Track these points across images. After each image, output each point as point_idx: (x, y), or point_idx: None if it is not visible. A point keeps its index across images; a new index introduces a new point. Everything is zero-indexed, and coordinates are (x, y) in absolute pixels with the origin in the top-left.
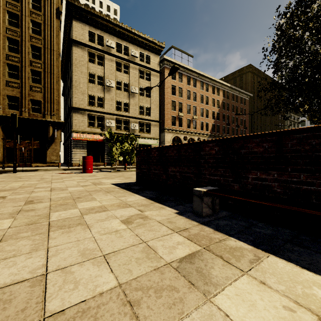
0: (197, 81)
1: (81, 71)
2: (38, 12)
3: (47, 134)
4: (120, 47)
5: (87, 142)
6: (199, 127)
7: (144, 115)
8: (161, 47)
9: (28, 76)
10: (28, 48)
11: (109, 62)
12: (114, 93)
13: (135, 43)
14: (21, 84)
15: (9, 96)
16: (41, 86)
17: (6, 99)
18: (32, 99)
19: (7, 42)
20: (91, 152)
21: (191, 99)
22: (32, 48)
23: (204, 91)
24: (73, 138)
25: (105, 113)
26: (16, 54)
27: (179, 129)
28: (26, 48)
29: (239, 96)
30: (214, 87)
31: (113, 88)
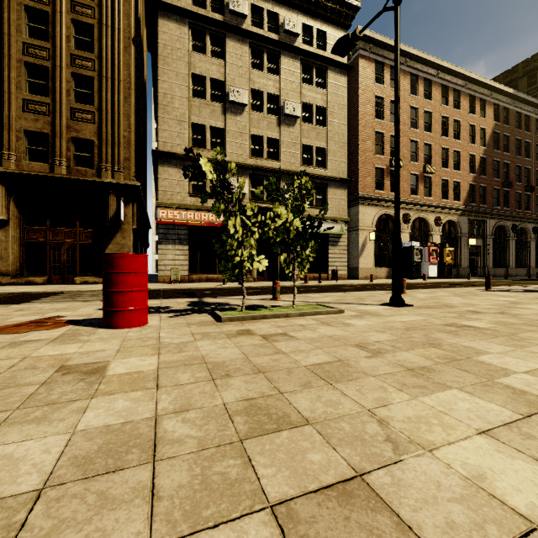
0: (433, 84)
1: (175, 73)
2: None
3: (105, 212)
4: (259, 15)
5: (188, 230)
6: (438, 191)
7: (312, 166)
8: (351, 8)
9: (67, 89)
10: (67, 27)
11: (235, 49)
12: (246, 119)
13: (293, 3)
14: (54, 105)
15: (30, 132)
16: (93, 109)
17: (23, 138)
18: (76, 136)
19: (26, 19)
20: (197, 252)
21: (419, 128)
22: (77, 29)
23: (450, 108)
24: (158, 220)
25: (227, 163)
26: (43, 42)
27: (392, 197)
28: (63, 27)
29: (533, 118)
30: (474, 97)
31: (244, 108)
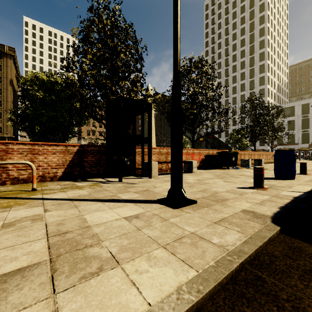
0: None
1: None
2: (0, 83)
3: None
4: None
5: None
6: None
7: None
8: None
9: None
10: None
11: None
12: None
13: None
14: None
15: None
16: (1, 119)
17: None
18: None
19: None
20: None
21: None
22: None
23: None
24: None
25: None
26: None
27: (92, 137)
28: None
29: None
30: None
31: None
